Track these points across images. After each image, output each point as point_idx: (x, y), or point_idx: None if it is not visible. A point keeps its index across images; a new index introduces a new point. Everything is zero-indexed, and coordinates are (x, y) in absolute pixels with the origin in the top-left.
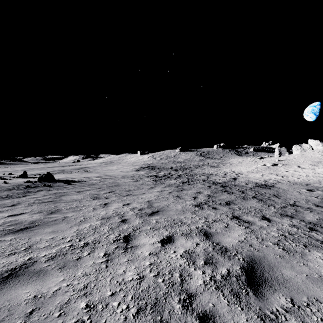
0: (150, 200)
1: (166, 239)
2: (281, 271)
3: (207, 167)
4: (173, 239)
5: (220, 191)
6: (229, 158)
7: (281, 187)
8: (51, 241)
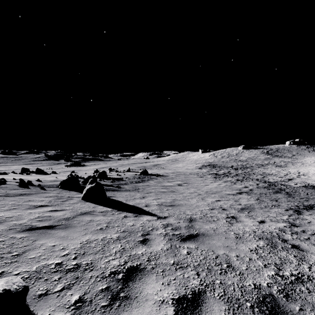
0: (211, 188)
1: (217, 200)
2: (255, 209)
3: (272, 166)
4: (220, 200)
5: (264, 187)
6: (305, 156)
7: None
8: (176, 196)
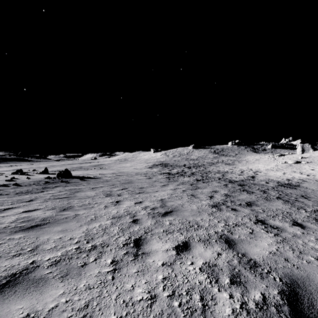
0: (163, 199)
1: (181, 245)
2: None
3: (222, 164)
4: (190, 246)
5: (238, 190)
6: (245, 155)
7: (309, 187)
8: (58, 242)
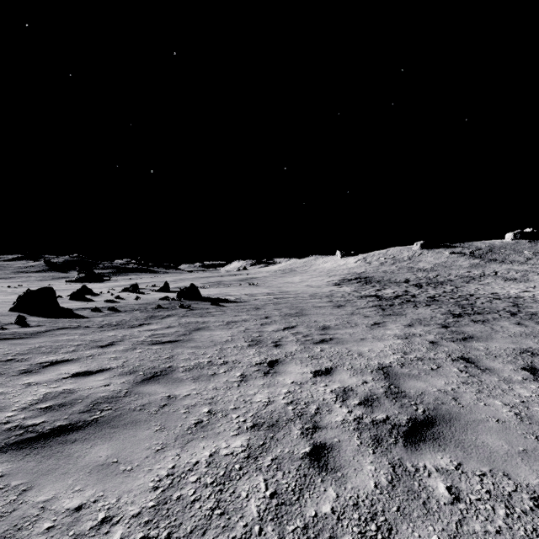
0: (385, 365)
1: None
2: None
3: (495, 280)
4: None
5: None
6: None
7: None
8: (57, 538)
